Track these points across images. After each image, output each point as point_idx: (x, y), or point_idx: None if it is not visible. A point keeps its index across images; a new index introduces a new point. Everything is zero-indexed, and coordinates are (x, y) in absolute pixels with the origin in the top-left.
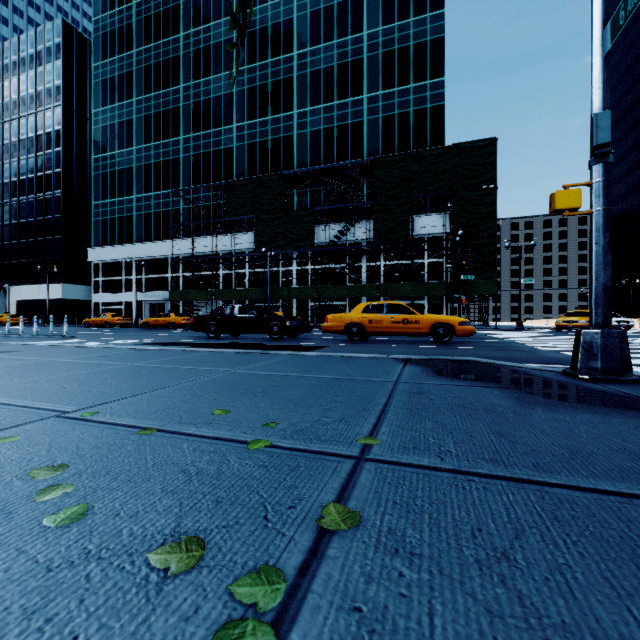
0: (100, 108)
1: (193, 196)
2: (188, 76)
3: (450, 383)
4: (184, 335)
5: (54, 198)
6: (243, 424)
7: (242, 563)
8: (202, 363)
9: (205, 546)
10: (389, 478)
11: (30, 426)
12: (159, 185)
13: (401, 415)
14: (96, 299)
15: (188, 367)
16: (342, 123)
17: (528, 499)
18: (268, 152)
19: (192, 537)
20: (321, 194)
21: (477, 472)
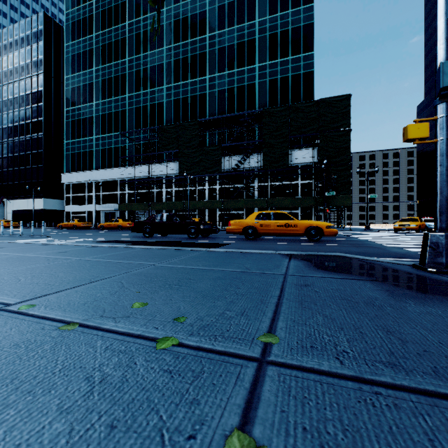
0: (70, 75)
1: (135, 136)
2: (132, 52)
3: (329, 276)
4: (127, 235)
5: (38, 138)
6: (156, 318)
7: None
8: (134, 258)
9: None
10: (293, 389)
11: None
12: (111, 129)
13: (294, 308)
14: (67, 209)
15: (123, 261)
16: (240, 84)
17: None
18: (188, 105)
19: None
20: (226, 135)
21: (381, 381)
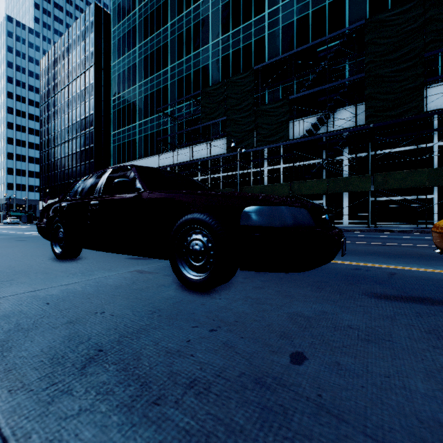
0: (116, 61)
1: (177, 115)
2: (174, 14)
3: None
4: None
5: (90, 133)
6: None
7: None
8: None
9: None
10: None
11: None
12: (153, 110)
13: None
14: None
15: None
16: (318, 7)
17: None
18: (240, 60)
19: None
20: (294, 89)
21: None
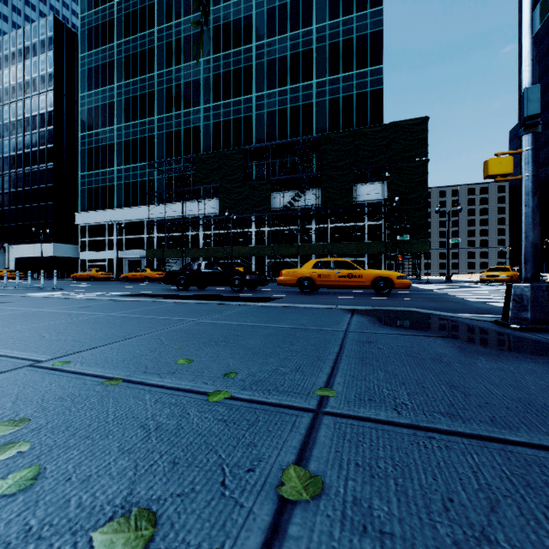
0: (86, 92)
1: (166, 168)
2: (162, 64)
3: (395, 332)
4: (158, 288)
5: (47, 170)
6: (204, 374)
7: (195, 545)
8: (171, 313)
9: (156, 521)
10: (348, 435)
11: (2, 376)
12: (137, 158)
13: (354, 365)
14: (83, 256)
15: (158, 317)
16: (294, 105)
17: (494, 460)
18: (230, 130)
19: (143, 510)
20: (276, 166)
21: (436, 428)
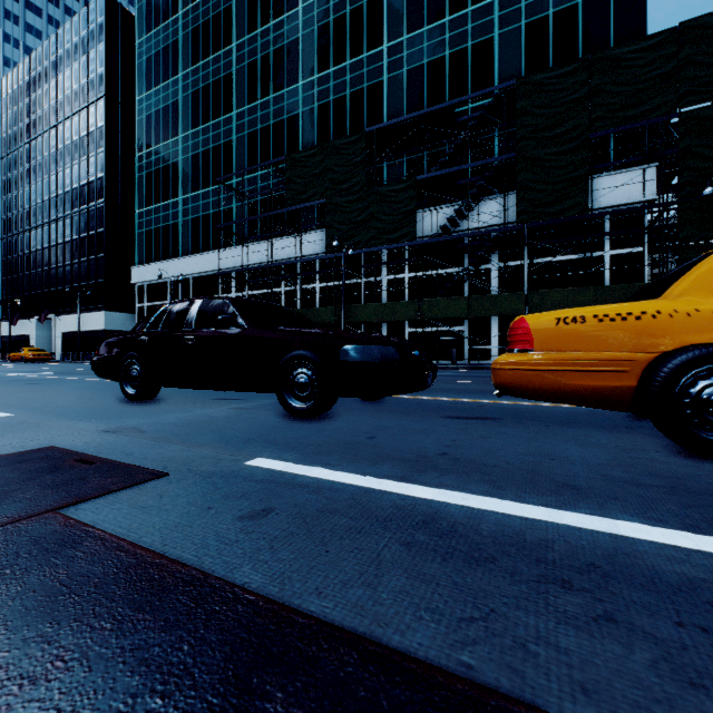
0: (144, 93)
1: (248, 189)
2: (242, 29)
3: None
4: None
5: (97, 209)
6: None
7: None
8: None
9: None
10: None
11: None
12: (208, 180)
13: None
14: None
15: None
16: (458, 48)
17: None
18: (346, 113)
19: None
20: (424, 163)
21: None
